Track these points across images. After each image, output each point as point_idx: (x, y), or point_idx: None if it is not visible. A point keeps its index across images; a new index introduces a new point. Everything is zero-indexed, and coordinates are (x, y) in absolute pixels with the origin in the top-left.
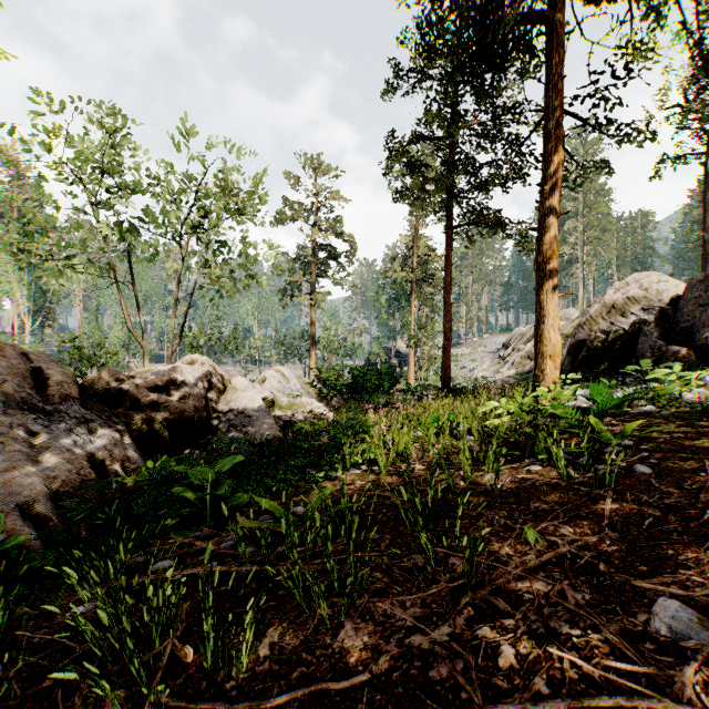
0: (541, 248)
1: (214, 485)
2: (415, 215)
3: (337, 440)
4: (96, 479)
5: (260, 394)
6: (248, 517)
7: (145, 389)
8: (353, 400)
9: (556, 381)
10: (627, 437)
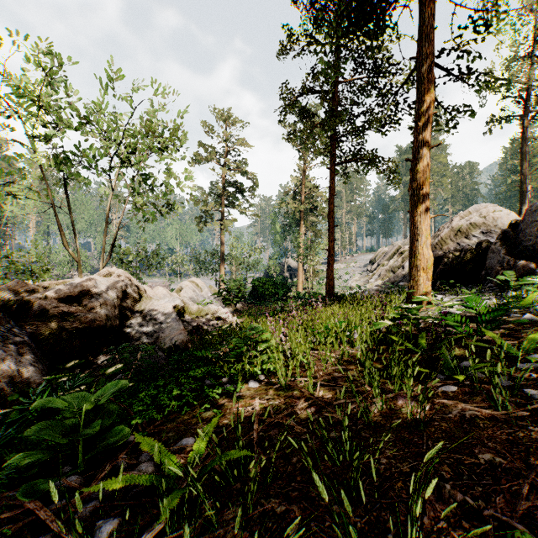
0: (415, 176)
1: (93, 414)
2: (303, 159)
3: (237, 350)
4: None
5: (172, 303)
6: (131, 451)
7: (55, 300)
8: (255, 305)
9: (428, 290)
10: (533, 350)
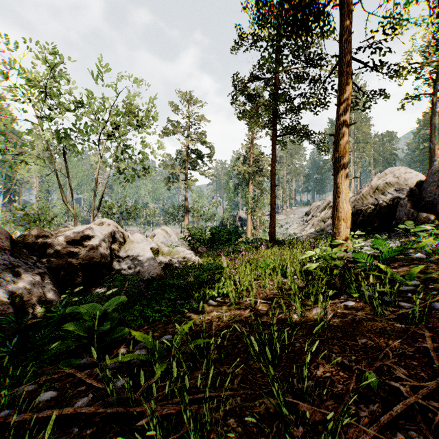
0: (337, 147)
1: (102, 319)
2: (251, 131)
3: (199, 279)
4: (14, 312)
5: (149, 245)
6: (128, 344)
7: (64, 242)
8: (212, 248)
9: (347, 236)
10: (414, 278)
